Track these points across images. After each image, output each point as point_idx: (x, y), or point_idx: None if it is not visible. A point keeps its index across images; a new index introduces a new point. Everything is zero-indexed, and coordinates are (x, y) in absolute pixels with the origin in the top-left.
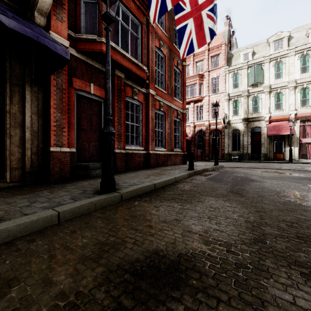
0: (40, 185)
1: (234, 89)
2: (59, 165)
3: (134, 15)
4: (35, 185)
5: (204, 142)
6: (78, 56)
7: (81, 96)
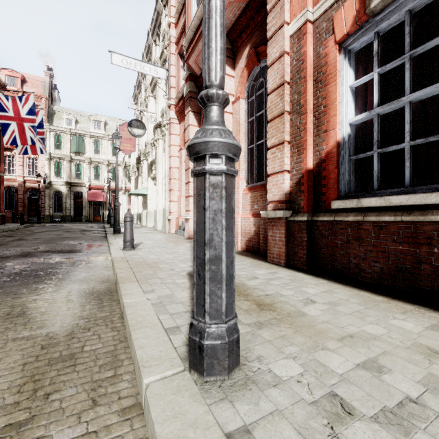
0: None
1: (57, 150)
2: None
3: None
4: None
5: (17, 201)
6: None
7: None
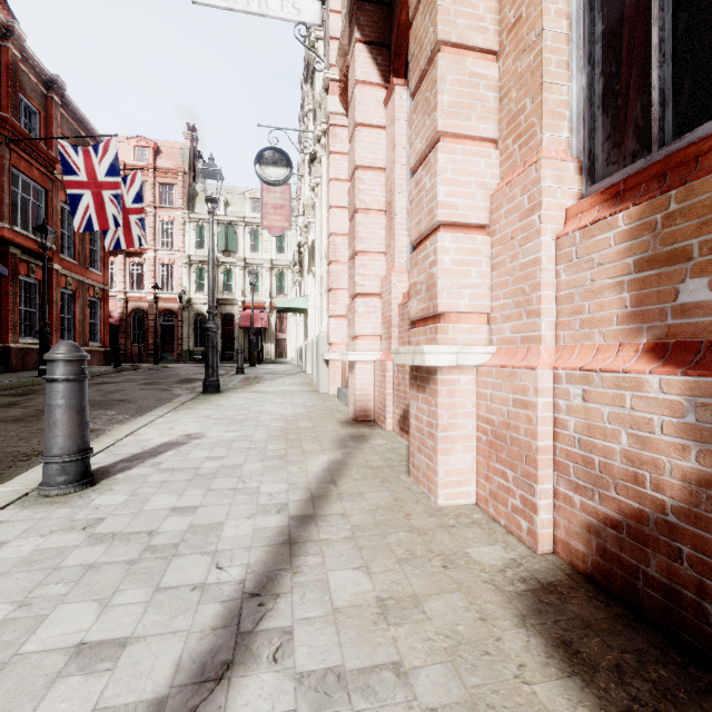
0: None
1: (199, 250)
2: None
3: (39, 184)
4: None
5: (147, 330)
6: None
7: None
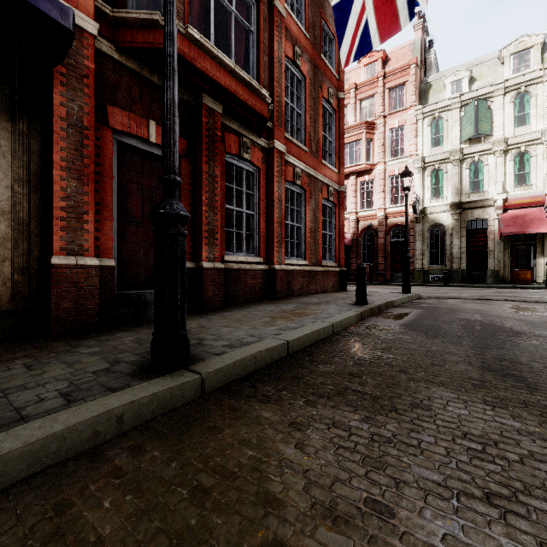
0: (24, 344)
1: (434, 149)
2: (73, 296)
3: None
4: (12, 344)
5: (376, 248)
6: (121, 59)
7: (130, 147)
